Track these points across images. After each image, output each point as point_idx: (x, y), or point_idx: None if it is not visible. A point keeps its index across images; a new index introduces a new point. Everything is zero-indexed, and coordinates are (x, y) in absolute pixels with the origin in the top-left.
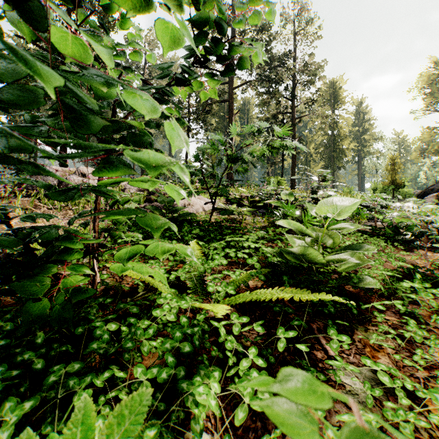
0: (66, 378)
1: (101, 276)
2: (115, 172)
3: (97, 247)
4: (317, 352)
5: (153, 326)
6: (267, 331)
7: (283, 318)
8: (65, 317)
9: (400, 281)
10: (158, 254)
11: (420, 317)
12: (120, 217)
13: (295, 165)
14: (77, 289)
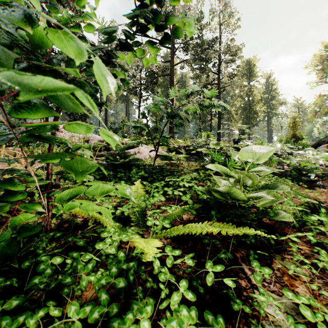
0: (3, 315)
1: (58, 211)
2: (35, 113)
3: (50, 188)
4: (241, 280)
5: (93, 261)
6: (198, 260)
7: (211, 248)
8: (11, 254)
9: (307, 214)
10: (96, 195)
11: (327, 246)
12: (58, 161)
13: (220, 123)
14: (24, 227)
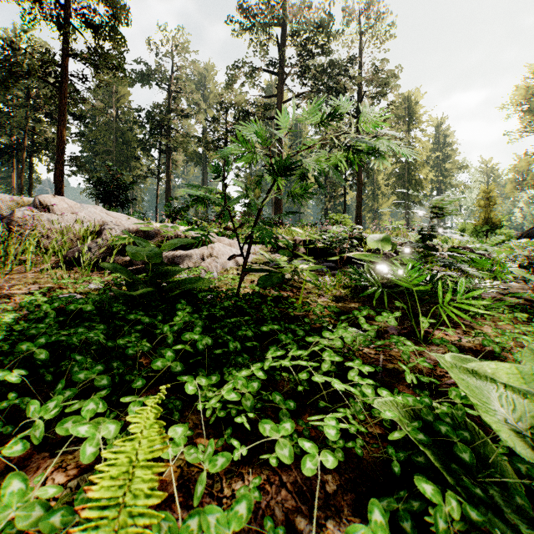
0: None
1: None
2: None
3: None
4: None
5: None
6: None
7: None
8: None
9: None
10: None
11: None
12: None
13: (361, 200)
14: None
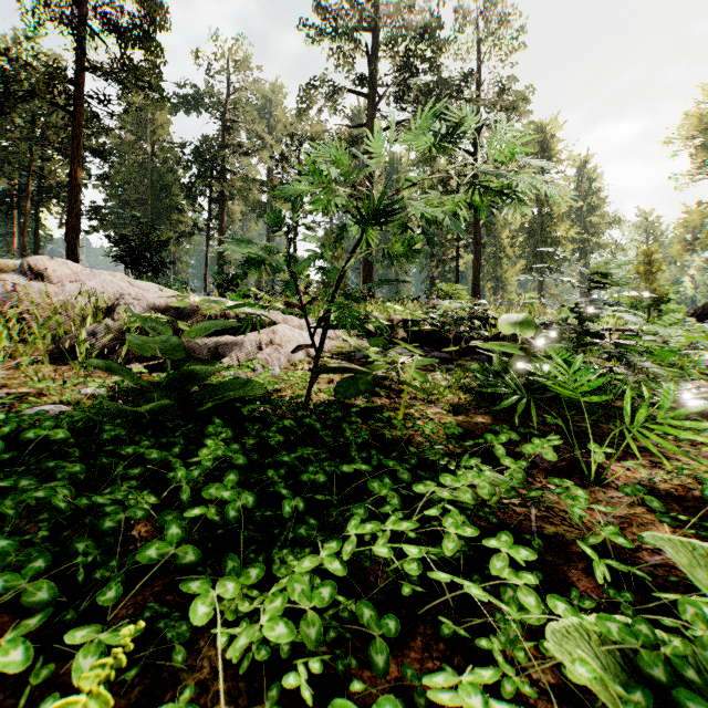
0: None
1: None
2: None
3: None
4: None
5: None
6: None
7: None
8: None
9: None
10: None
11: None
12: None
13: (479, 265)
14: None
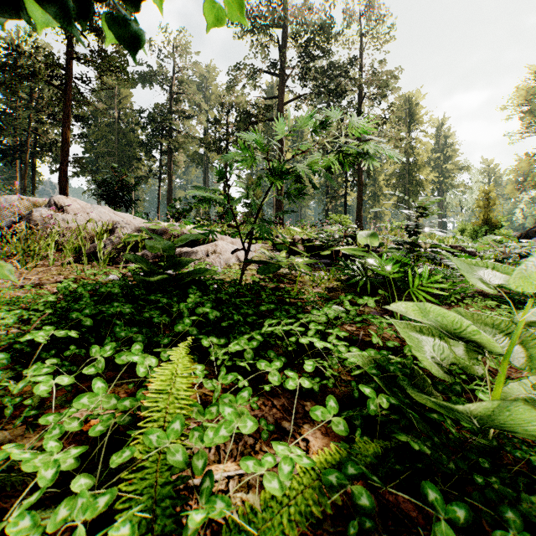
0: None
1: None
2: None
3: None
4: None
5: None
6: None
7: None
8: None
9: None
10: None
11: None
12: None
13: (361, 200)
14: None
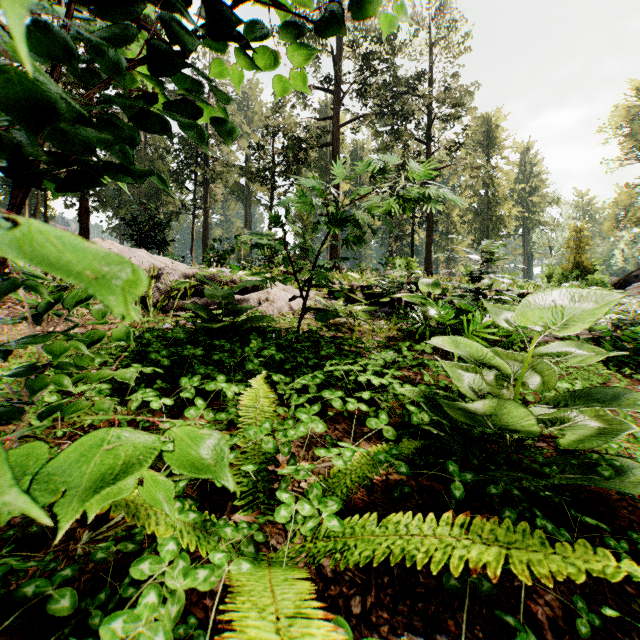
0: None
1: None
2: None
3: None
4: None
5: None
6: (427, 639)
7: None
8: None
9: None
10: (60, 499)
11: None
12: None
13: (431, 240)
14: None
